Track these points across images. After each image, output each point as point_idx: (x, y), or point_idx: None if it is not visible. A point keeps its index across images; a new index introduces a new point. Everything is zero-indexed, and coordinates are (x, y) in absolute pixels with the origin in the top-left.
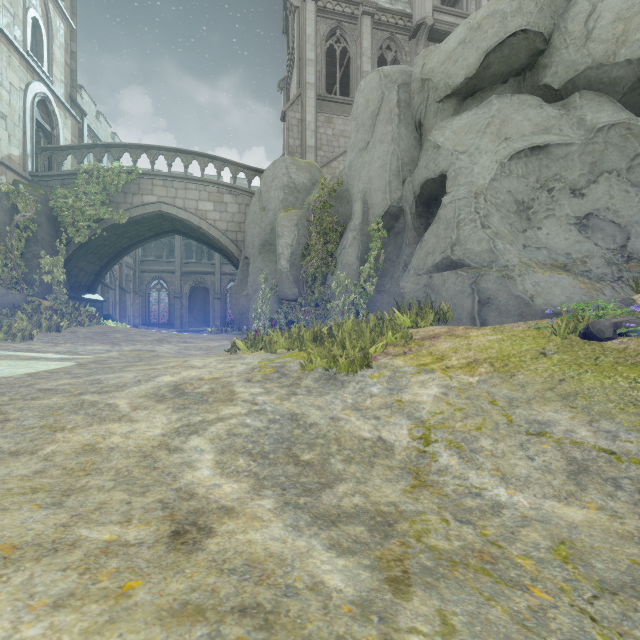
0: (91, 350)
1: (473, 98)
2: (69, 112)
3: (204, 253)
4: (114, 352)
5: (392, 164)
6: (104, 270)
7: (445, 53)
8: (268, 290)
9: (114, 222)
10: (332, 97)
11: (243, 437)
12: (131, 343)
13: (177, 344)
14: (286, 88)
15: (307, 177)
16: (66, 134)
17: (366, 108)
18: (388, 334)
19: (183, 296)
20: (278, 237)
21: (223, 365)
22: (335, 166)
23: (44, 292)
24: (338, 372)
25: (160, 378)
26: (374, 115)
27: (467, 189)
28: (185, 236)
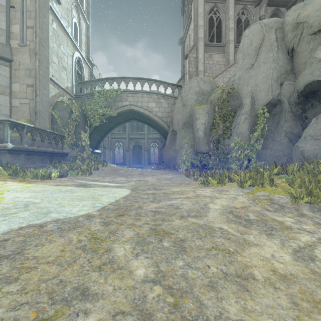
0: (121, 180)
1: None
2: (87, 65)
3: (139, 128)
4: (132, 182)
5: (273, 75)
6: (102, 138)
7: (319, 4)
8: (188, 147)
9: (110, 115)
10: (212, 44)
11: None
12: (132, 176)
13: (151, 176)
14: (183, 42)
15: (209, 86)
16: (86, 75)
17: (250, 45)
18: None
19: (130, 150)
20: (196, 119)
21: (225, 196)
22: (217, 80)
23: (82, 150)
24: None
25: (210, 206)
26: (257, 48)
27: None
28: (138, 121)
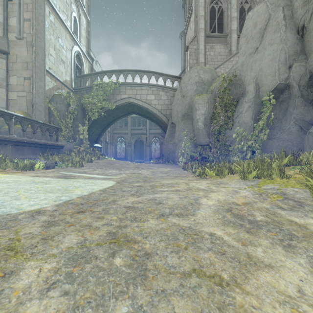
0: (112, 173)
1: None
2: (87, 59)
3: (141, 124)
4: (123, 174)
5: (280, 57)
6: (102, 133)
7: None
8: (188, 140)
9: (108, 109)
10: (213, 34)
11: None
12: (126, 169)
13: (147, 169)
14: (184, 36)
15: (209, 76)
16: (86, 70)
17: (254, 27)
18: None
19: (131, 145)
20: (196, 110)
21: (224, 189)
22: (218, 71)
23: (80, 143)
24: None
25: (202, 201)
26: (262, 30)
27: None
28: (138, 114)
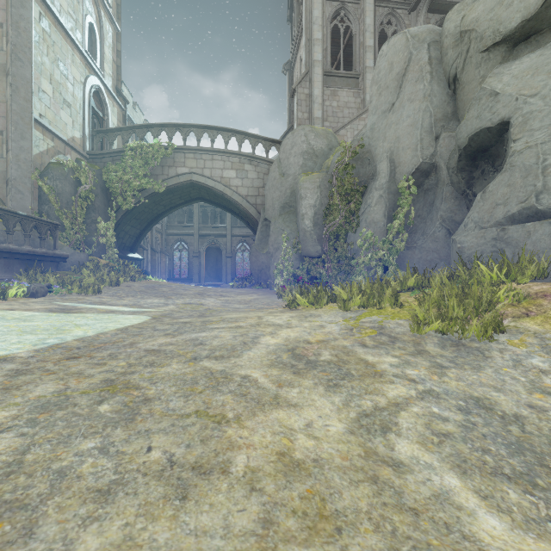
0: (151, 303)
1: (526, 43)
2: (116, 101)
3: (217, 218)
4: (171, 305)
5: (424, 121)
6: (143, 233)
7: None
8: (289, 248)
9: (154, 191)
10: (337, 72)
11: (460, 440)
12: (179, 296)
13: (217, 297)
14: (290, 70)
15: (325, 143)
16: (113, 119)
17: (390, 71)
18: (498, 292)
19: (200, 255)
20: (301, 199)
21: (308, 324)
22: (343, 134)
23: (100, 252)
24: (465, 337)
25: (263, 339)
26: (400, 76)
27: (547, 133)
28: (208, 202)
